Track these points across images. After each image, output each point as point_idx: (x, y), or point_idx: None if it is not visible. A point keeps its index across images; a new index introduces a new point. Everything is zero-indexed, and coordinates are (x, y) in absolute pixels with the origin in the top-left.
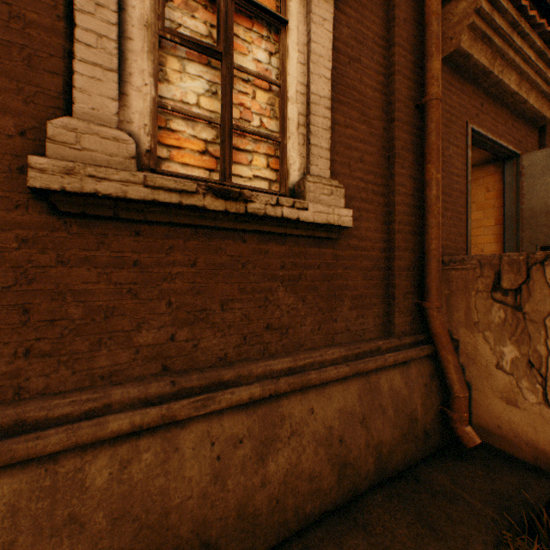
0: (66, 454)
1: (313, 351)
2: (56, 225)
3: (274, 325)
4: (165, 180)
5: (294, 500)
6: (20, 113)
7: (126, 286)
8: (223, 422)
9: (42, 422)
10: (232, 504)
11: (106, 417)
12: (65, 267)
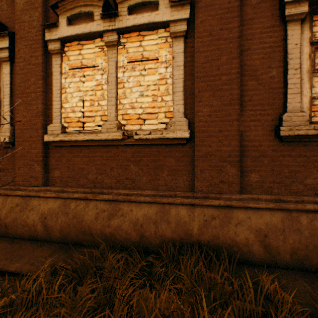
0: (292, 211)
1: None
2: (280, 145)
3: None
4: None
5: None
6: (271, 115)
7: (301, 163)
8: None
9: (284, 201)
10: None
11: (304, 204)
12: (282, 157)
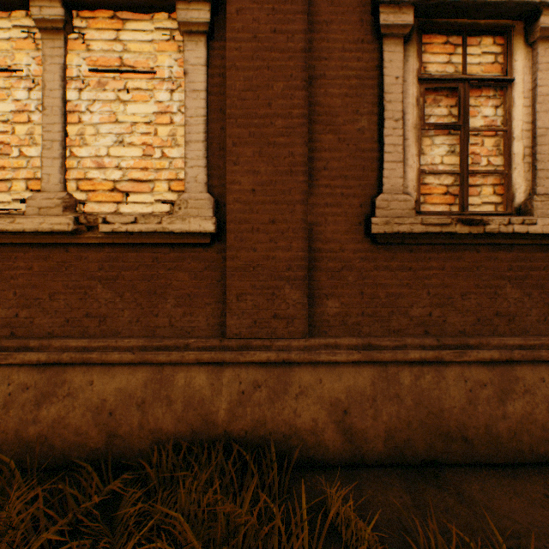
0: (389, 364)
1: (539, 336)
2: (373, 250)
3: (501, 313)
4: (432, 219)
5: (528, 438)
6: (359, 196)
7: (404, 282)
8: (470, 370)
9: (377, 347)
10: (481, 422)
11: (406, 350)
12: (377, 271)
